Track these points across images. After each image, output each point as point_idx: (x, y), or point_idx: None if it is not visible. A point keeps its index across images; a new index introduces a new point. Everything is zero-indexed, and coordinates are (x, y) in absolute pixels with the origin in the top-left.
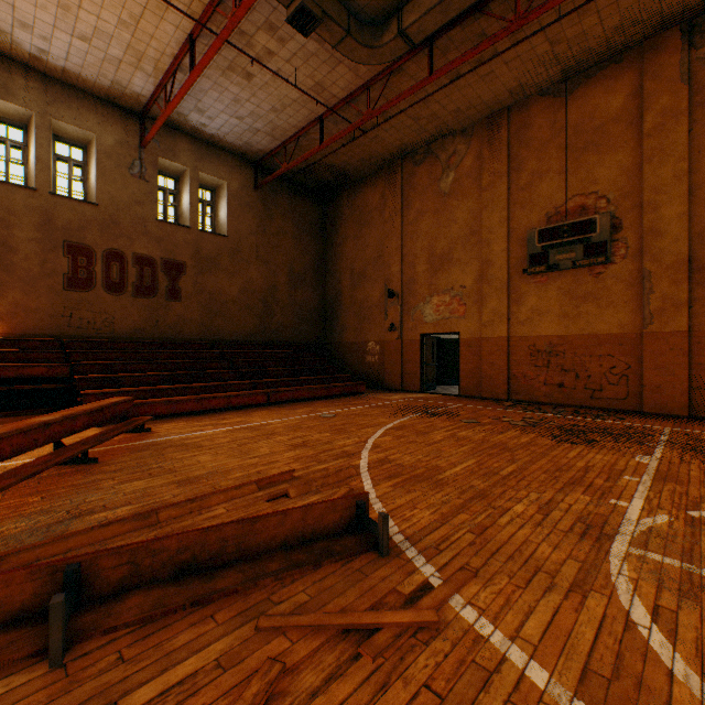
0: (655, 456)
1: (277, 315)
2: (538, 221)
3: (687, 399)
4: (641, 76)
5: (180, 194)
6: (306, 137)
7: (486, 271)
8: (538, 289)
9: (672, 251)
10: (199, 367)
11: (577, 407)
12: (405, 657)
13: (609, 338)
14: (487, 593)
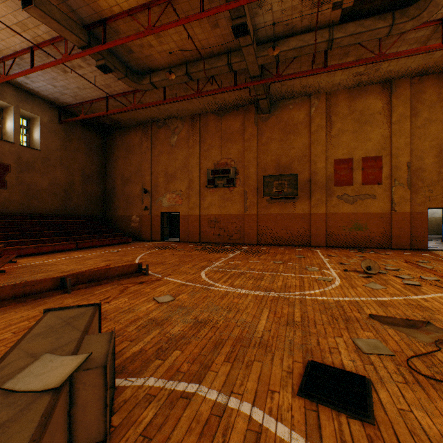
0: (235, 254)
1: (74, 199)
2: (211, 166)
3: (257, 238)
4: (244, 118)
5: (4, 120)
6: (97, 103)
7: (191, 185)
8: (211, 194)
9: (253, 185)
10: (27, 230)
11: (225, 243)
12: (154, 283)
13: (235, 216)
14: (173, 276)
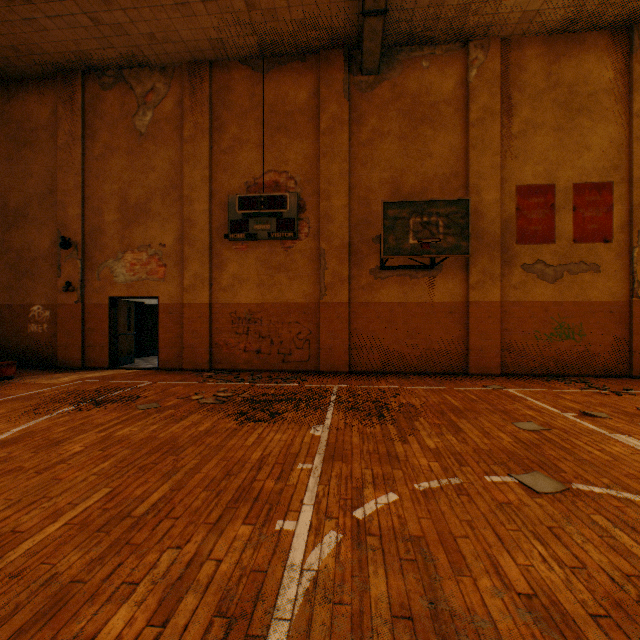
0: (327, 423)
1: None
2: (239, 188)
3: (349, 357)
4: (320, 81)
5: None
6: None
7: (188, 231)
8: (239, 256)
9: (339, 236)
10: None
11: (273, 371)
12: None
13: (297, 307)
14: None
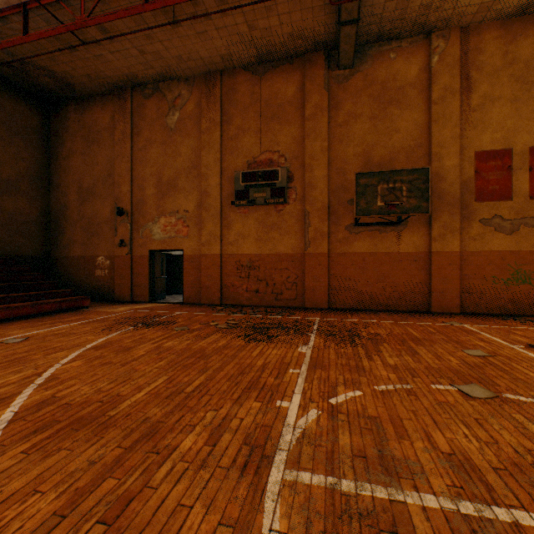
0: (311, 344)
1: None
2: (242, 166)
3: (328, 297)
4: (304, 78)
5: None
6: (9, 23)
7: (205, 200)
8: (242, 218)
9: (320, 200)
10: None
11: (268, 306)
12: None
13: (287, 257)
14: None
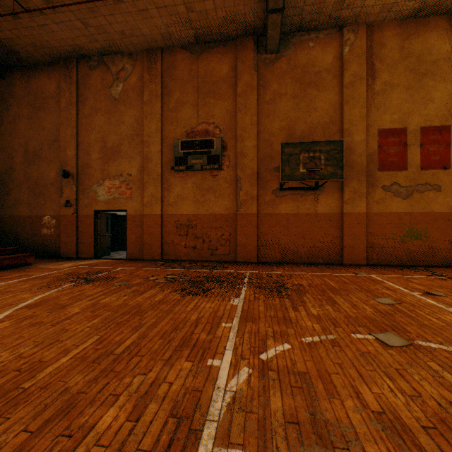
0: (242, 297)
1: None
2: (181, 135)
3: (257, 252)
4: (237, 59)
5: None
6: None
7: (147, 165)
8: (181, 181)
9: (250, 167)
10: None
11: (204, 261)
12: None
13: (221, 217)
14: None
